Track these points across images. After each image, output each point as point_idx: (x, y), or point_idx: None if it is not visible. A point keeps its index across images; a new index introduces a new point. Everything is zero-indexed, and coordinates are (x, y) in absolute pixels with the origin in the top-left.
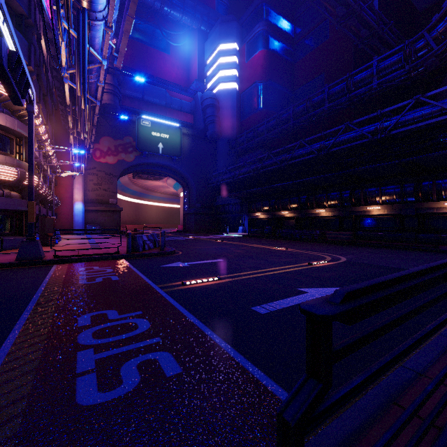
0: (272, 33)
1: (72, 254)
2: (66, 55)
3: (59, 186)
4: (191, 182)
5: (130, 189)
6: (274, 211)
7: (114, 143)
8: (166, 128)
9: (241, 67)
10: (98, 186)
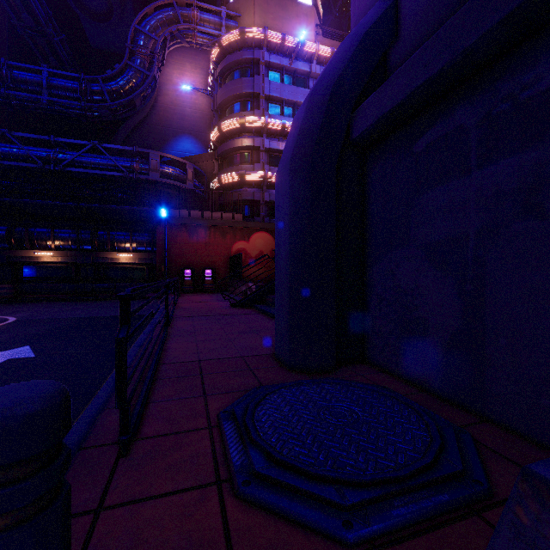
0: None
1: None
2: None
3: None
4: None
5: None
6: None
7: None
8: None
9: None
10: None
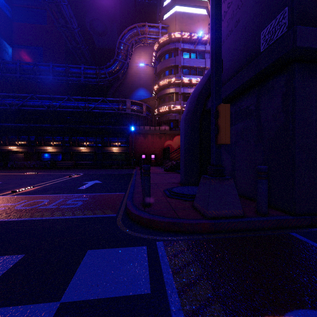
0: None
1: None
2: None
3: None
4: None
5: None
6: (0, 146)
7: None
8: None
9: None
10: None
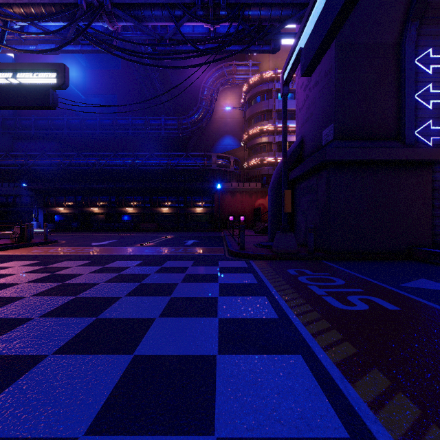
0: None
1: None
2: None
3: None
4: None
5: None
6: (83, 207)
7: None
8: None
9: None
10: None
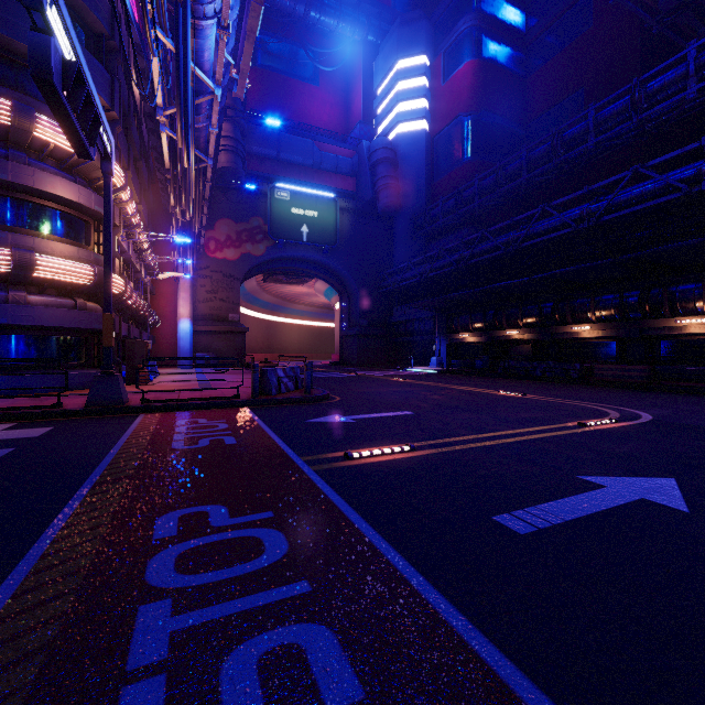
0: (488, 30)
1: (169, 398)
2: (159, 79)
3: (159, 295)
4: (351, 286)
5: (259, 299)
6: (494, 331)
7: (235, 228)
8: (313, 202)
9: (433, 93)
10: (213, 294)
